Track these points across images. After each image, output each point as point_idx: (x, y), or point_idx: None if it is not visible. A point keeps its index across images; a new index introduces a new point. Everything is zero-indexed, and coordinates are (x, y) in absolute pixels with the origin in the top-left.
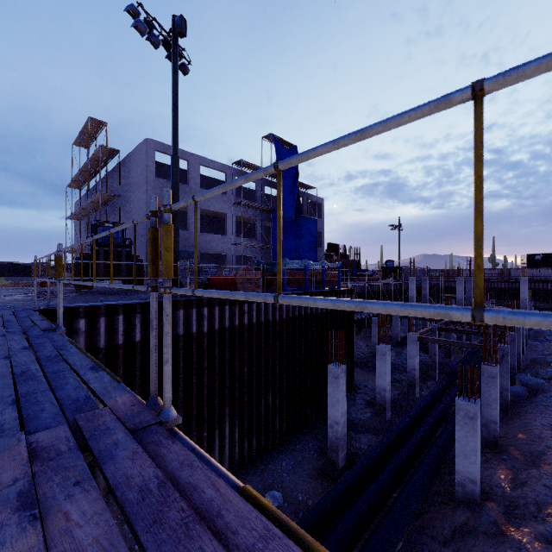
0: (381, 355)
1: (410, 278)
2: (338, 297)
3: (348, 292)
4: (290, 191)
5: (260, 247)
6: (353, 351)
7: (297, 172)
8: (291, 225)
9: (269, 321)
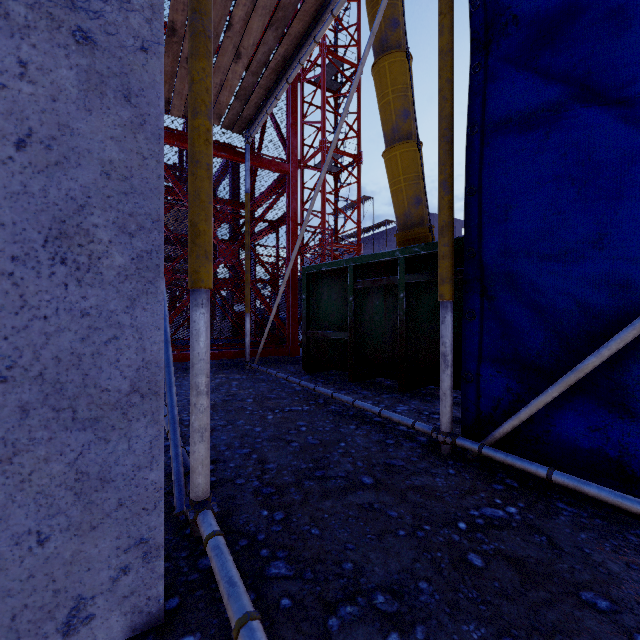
0: None
1: None
2: None
3: None
4: None
5: None
6: None
7: None
8: None
9: None
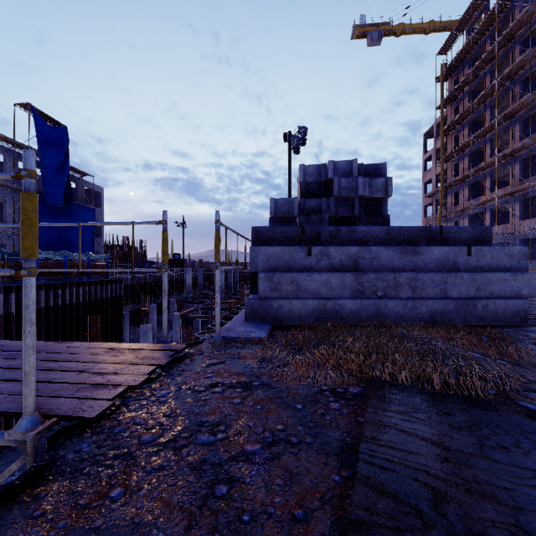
0: (144, 333)
1: (187, 269)
2: (105, 286)
3: (117, 282)
4: (57, 174)
5: (11, 233)
6: (122, 335)
7: (67, 155)
8: (59, 212)
9: (12, 313)
